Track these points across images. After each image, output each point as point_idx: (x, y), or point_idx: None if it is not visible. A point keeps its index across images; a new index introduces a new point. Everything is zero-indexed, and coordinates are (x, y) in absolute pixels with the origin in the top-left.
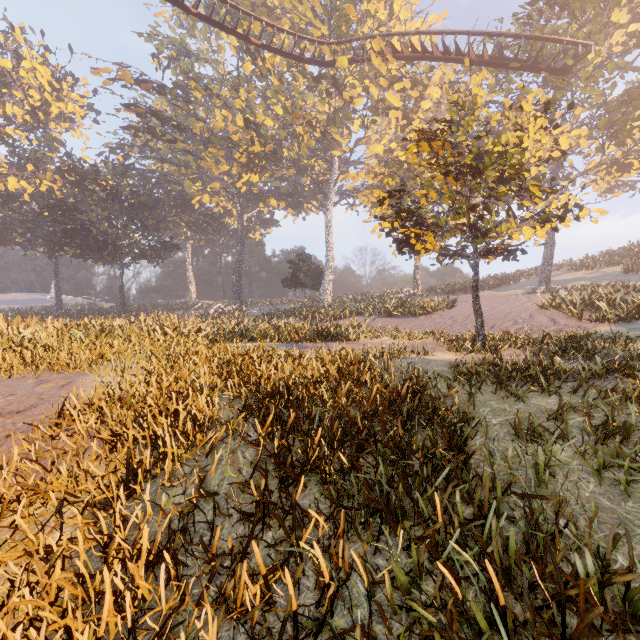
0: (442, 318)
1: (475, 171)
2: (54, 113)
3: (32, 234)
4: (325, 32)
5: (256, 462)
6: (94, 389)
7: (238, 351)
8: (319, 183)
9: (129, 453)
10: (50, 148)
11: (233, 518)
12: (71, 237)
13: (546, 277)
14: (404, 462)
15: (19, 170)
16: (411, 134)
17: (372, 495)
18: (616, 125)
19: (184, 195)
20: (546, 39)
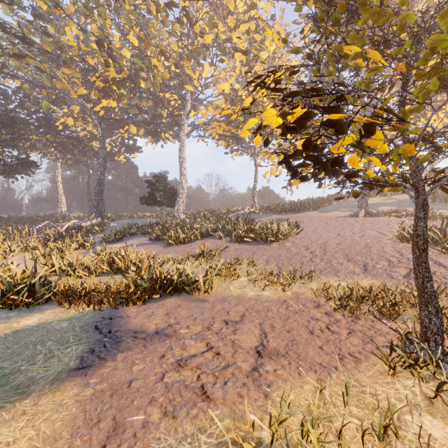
0: (297, 247)
1: None
2: None
3: None
4: None
5: None
6: None
7: None
8: (175, 116)
9: None
10: None
11: None
12: None
13: (365, 203)
14: None
15: None
16: (252, 78)
17: None
18: None
19: (50, 117)
20: None
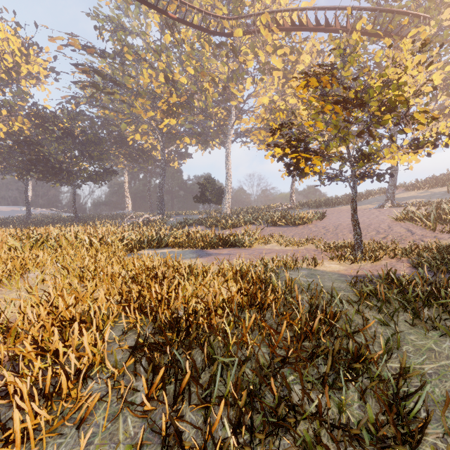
0: (317, 227)
1: (360, 102)
2: (24, 73)
3: (7, 162)
4: (225, 12)
5: None
6: None
7: (147, 264)
8: (221, 126)
9: None
10: (21, 99)
11: None
12: (34, 164)
13: (391, 195)
14: None
15: None
16: (289, 89)
17: None
18: (448, 79)
19: (122, 134)
20: (396, 12)
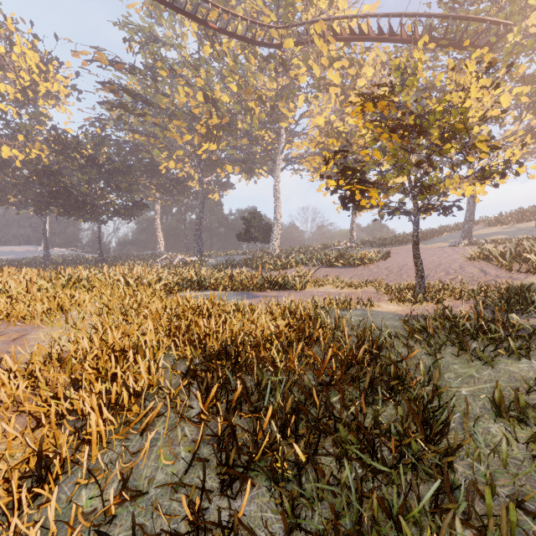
0: (378, 268)
1: (419, 129)
2: (42, 92)
3: (23, 195)
4: (274, 19)
5: (194, 450)
6: (36, 347)
7: (190, 303)
8: (268, 151)
9: (42, 441)
10: (39, 122)
11: (162, 532)
12: (55, 197)
13: (468, 232)
14: (372, 455)
15: (12, 140)
16: (348, 108)
17: (335, 500)
18: (533, 96)
19: (153, 162)
20: (471, 19)
